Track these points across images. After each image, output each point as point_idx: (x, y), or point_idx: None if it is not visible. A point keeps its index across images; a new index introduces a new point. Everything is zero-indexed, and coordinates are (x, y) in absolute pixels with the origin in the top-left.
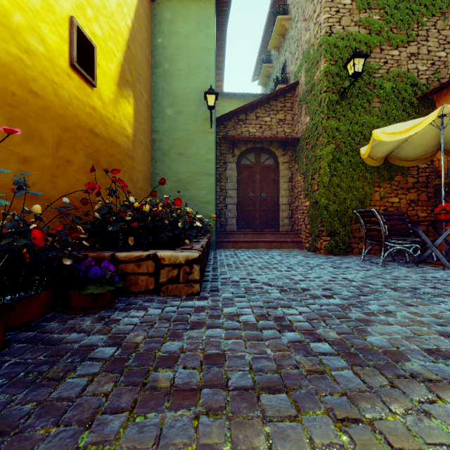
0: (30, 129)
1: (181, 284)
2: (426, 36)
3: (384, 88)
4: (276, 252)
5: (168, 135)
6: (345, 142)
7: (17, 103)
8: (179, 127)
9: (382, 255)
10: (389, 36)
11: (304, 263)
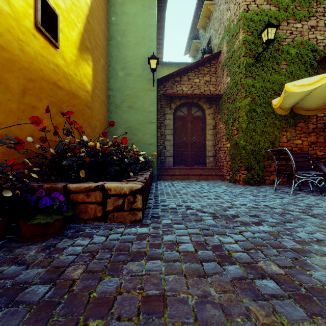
0: None
1: (125, 212)
2: (323, 12)
3: (290, 53)
4: (204, 183)
5: (120, 92)
6: (259, 96)
7: None
8: (129, 86)
9: (293, 186)
10: (294, 12)
11: (228, 192)
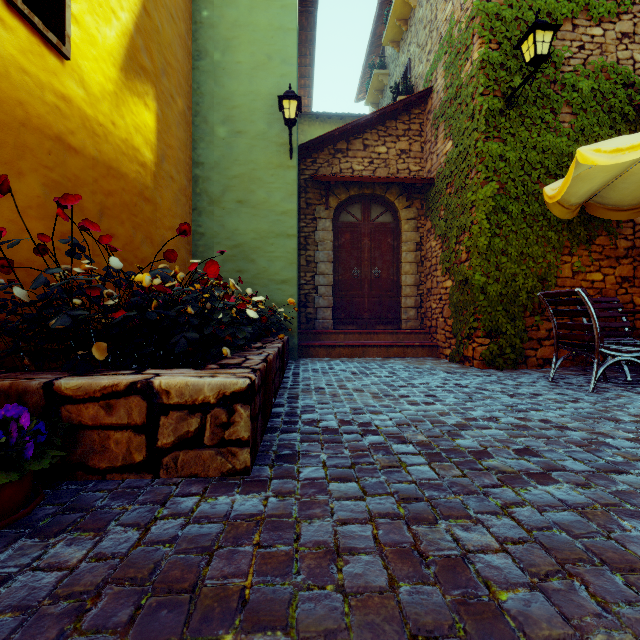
0: None
1: (207, 449)
2: None
3: (580, 89)
4: (398, 364)
5: (219, 170)
6: (514, 179)
7: None
8: (238, 157)
9: (595, 372)
10: (588, 3)
11: (453, 385)
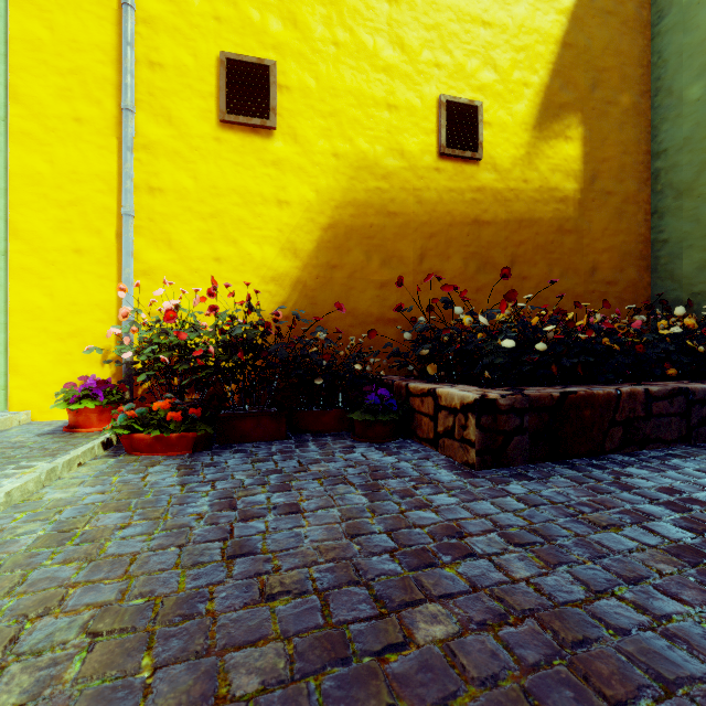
0: (388, 253)
1: (456, 441)
2: None
3: None
4: None
5: (691, 146)
6: None
7: (375, 233)
8: None
9: None
10: None
11: None
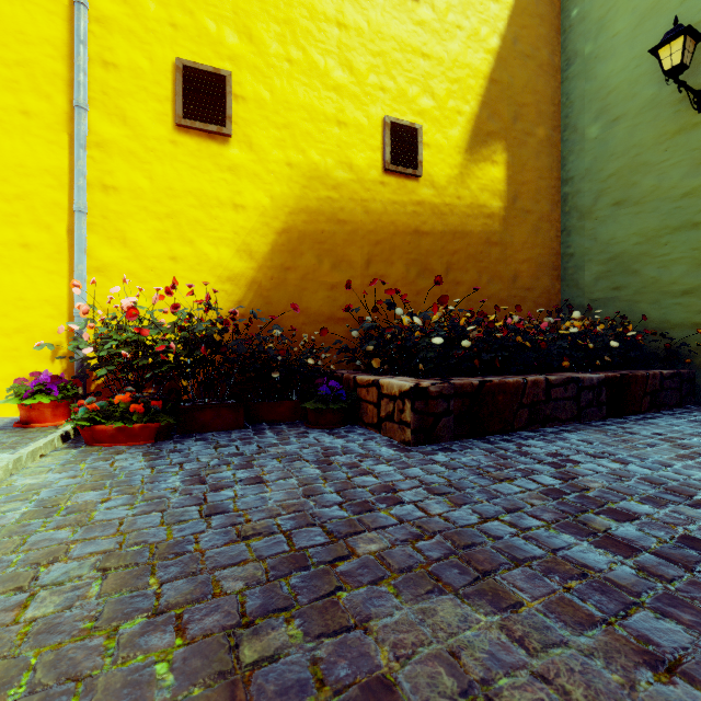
0: (338, 257)
1: (395, 424)
2: None
3: None
4: None
5: (590, 177)
6: None
7: (326, 239)
8: (614, 151)
9: None
10: None
11: None
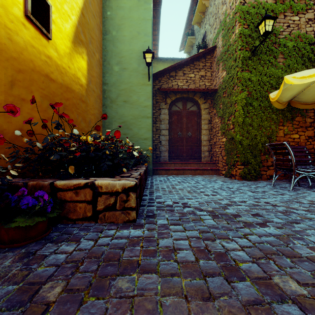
0: None
1: (117, 211)
2: None
3: (287, 46)
4: (200, 178)
5: (115, 86)
6: (256, 90)
7: None
8: (124, 80)
9: (293, 181)
10: (291, 4)
11: (225, 187)
